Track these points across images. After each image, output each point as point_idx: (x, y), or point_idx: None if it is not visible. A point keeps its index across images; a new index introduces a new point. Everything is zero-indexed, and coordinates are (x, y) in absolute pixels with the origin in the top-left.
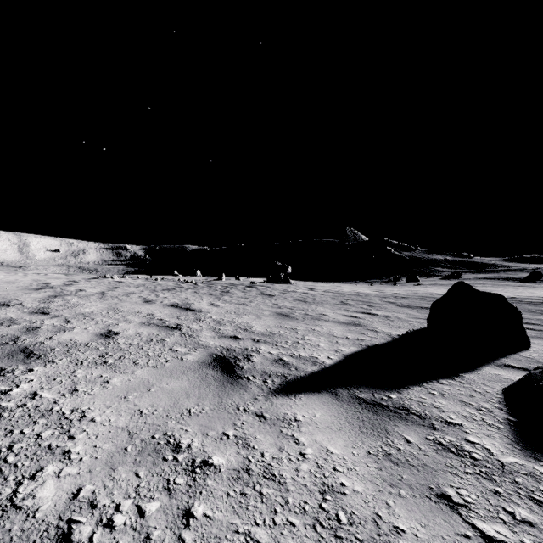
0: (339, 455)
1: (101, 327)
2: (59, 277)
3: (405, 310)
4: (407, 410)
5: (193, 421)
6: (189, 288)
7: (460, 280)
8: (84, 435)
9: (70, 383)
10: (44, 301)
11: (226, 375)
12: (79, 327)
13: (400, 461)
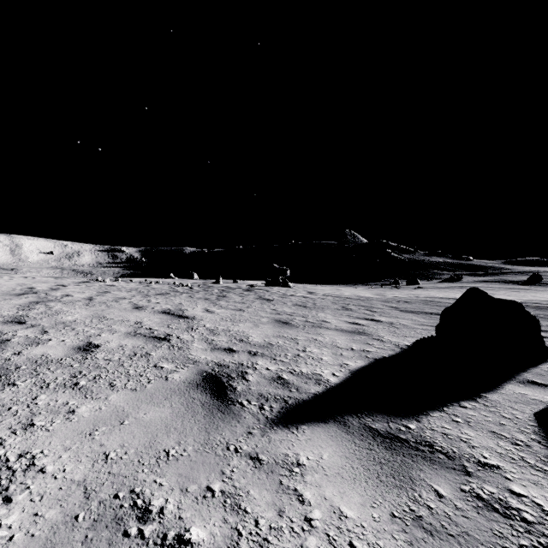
0: (356, 520)
1: (81, 338)
2: (47, 281)
3: (410, 316)
4: (431, 446)
5: (170, 468)
6: (184, 292)
7: (460, 283)
8: (25, 496)
9: (27, 415)
10: (23, 308)
11: (216, 400)
12: (55, 339)
13: (435, 529)
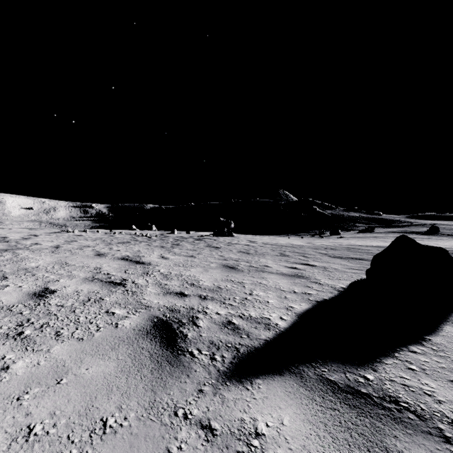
0: None
1: (38, 284)
2: (21, 232)
3: (339, 261)
4: (396, 402)
5: (105, 447)
6: (143, 241)
7: (373, 233)
8: None
9: None
10: None
11: (165, 349)
12: (13, 285)
13: None
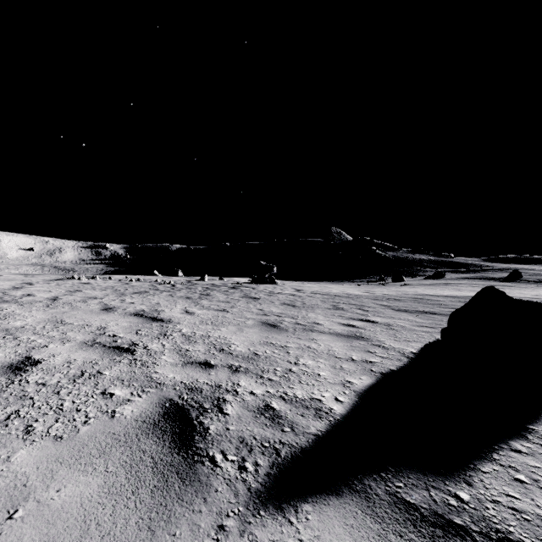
0: None
1: (19, 351)
2: (14, 279)
3: (405, 316)
4: (507, 541)
5: None
6: (165, 290)
7: (444, 280)
8: None
9: None
10: None
11: (176, 453)
12: None
13: None
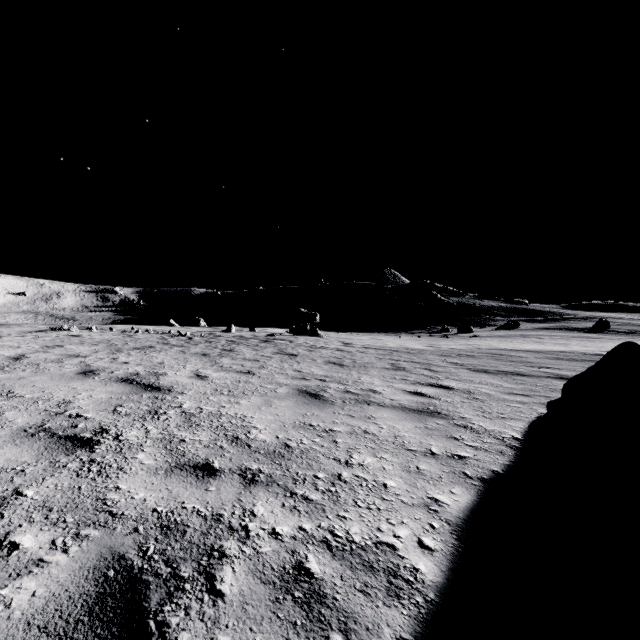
0: None
1: None
2: None
3: (487, 379)
4: None
5: None
6: (177, 344)
7: (519, 330)
8: None
9: None
10: None
11: None
12: None
13: None
